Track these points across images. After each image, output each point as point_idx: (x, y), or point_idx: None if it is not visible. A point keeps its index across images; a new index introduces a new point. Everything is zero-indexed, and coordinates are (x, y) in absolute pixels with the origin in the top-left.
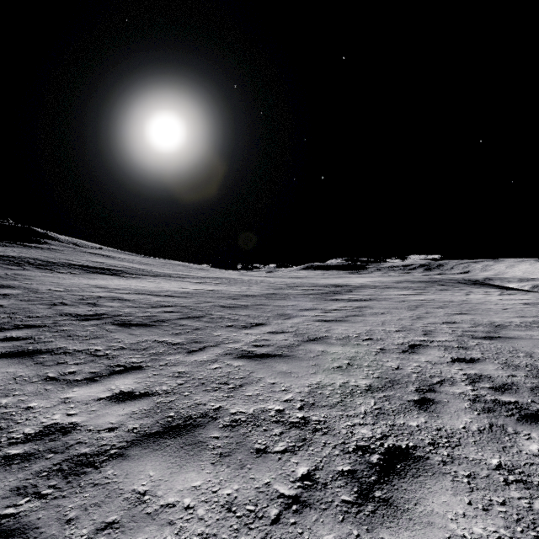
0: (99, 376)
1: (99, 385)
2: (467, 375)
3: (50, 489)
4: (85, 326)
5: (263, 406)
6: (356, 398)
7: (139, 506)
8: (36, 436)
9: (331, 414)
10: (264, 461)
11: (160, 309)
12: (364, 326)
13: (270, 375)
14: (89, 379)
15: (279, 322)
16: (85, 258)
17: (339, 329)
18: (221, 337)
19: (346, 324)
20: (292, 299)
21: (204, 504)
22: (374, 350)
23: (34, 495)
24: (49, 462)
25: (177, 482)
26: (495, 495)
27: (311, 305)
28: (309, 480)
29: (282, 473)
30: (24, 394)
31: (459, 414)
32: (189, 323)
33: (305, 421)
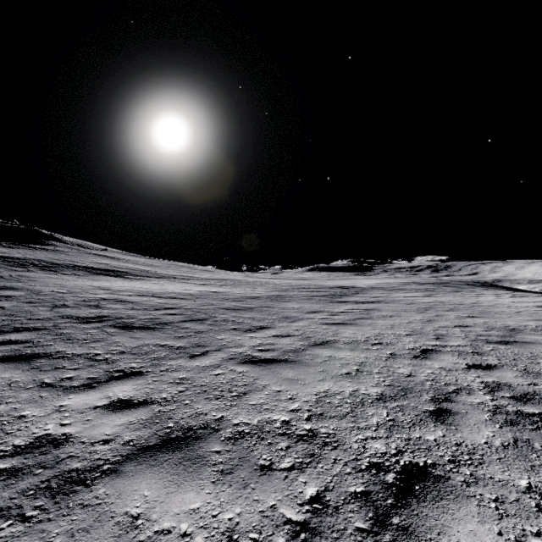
0: (97, 382)
1: (97, 392)
2: (485, 383)
3: (35, 511)
4: (86, 329)
5: (268, 416)
6: (367, 408)
7: (131, 532)
8: (26, 449)
9: (341, 426)
10: (268, 480)
11: (163, 311)
12: (372, 329)
13: (276, 382)
14: (87, 385)
15: (284, 326)
16: (90, 259)
17: (347, 333)
18: (225, 340)
19: (354, 327)
20: (298, 301)
21: (202, 530)
22: (384, 355)
23: (17, 518)
24: (37, 479)
25: (173, 503)
26: (528, 524)
27: (317, 307)
28: (319, 503)
29: (289, 494)
30: (17, 401)
31: (479, 427)
32: (192, 326)
33: (313, 434)
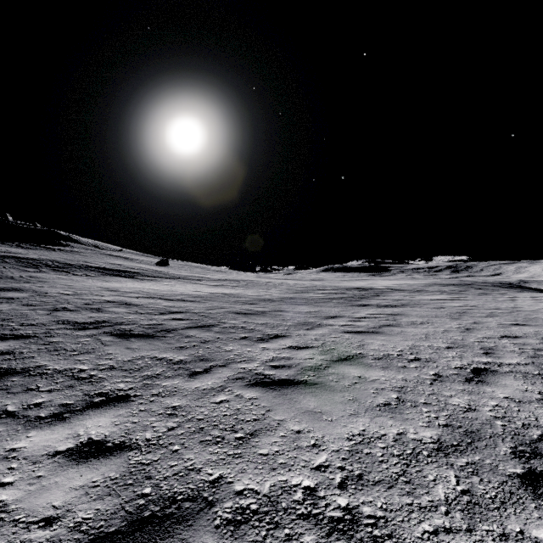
0: (70, 412)
1: (65, 427)
2: None
3: None
4: (79, 337)
5: (284, 478)
6: (425, 467)
7: None
8: None
9: (392, 502)
10: None
11: (168, 316)
12: (404, 340)
13: (293, 416)
14: (56, 416)
15: (301, 334)
16: (104, 260)
17: (375, 344)
18: (233, 353)
19: (382, 337)
20: (314, 304)
21: None
22: (427, 377)
23: None
24: None
25: None
26: None
27: (336, 311)
28: None
29: None
30: None
31: None
32: (198, 334)
33: (352, 517)
